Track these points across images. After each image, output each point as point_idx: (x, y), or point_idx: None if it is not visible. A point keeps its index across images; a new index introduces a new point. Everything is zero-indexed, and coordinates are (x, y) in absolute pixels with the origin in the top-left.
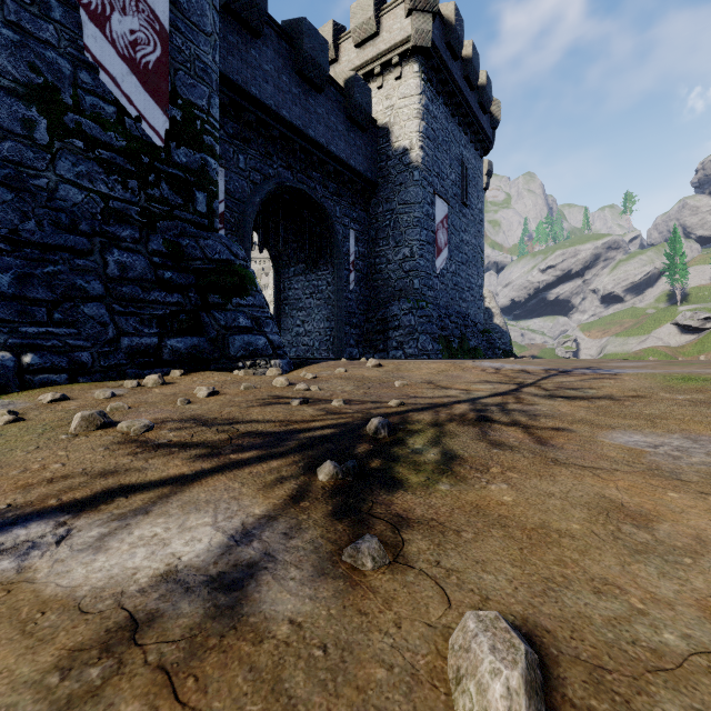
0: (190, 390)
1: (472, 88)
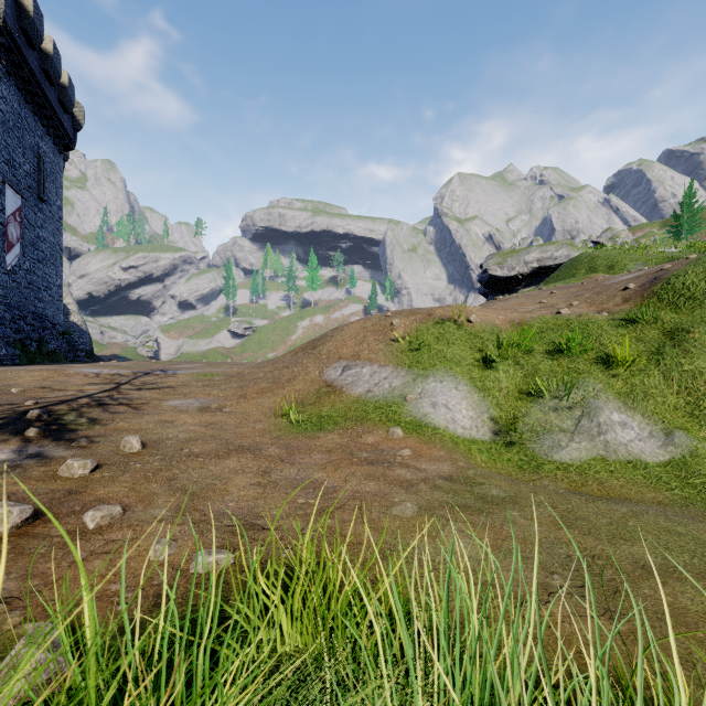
0: None
1: (52, 83)
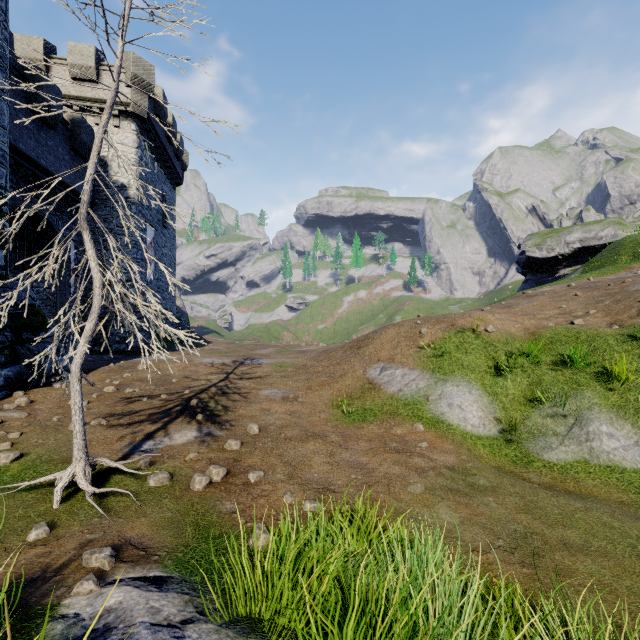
0: (63, 403)
1: (171, 144)
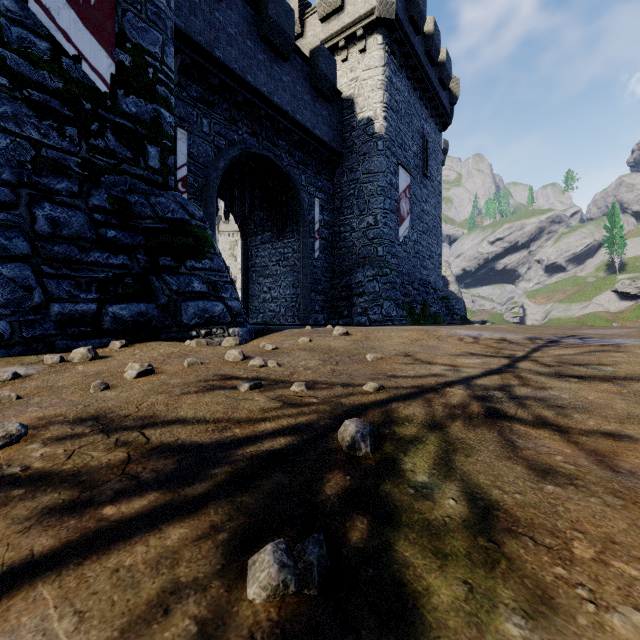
0: (121, 367)
1: (433, 63)
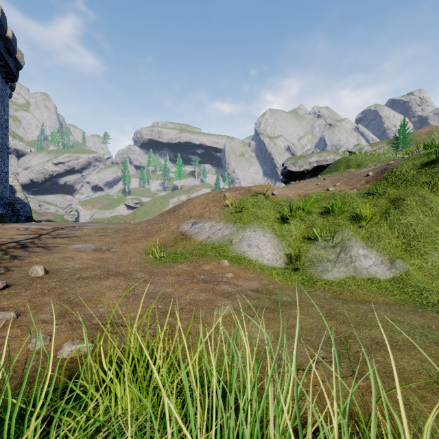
0: None
1: (0, 36)
